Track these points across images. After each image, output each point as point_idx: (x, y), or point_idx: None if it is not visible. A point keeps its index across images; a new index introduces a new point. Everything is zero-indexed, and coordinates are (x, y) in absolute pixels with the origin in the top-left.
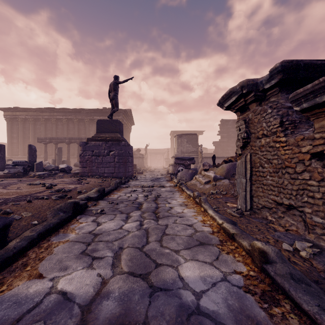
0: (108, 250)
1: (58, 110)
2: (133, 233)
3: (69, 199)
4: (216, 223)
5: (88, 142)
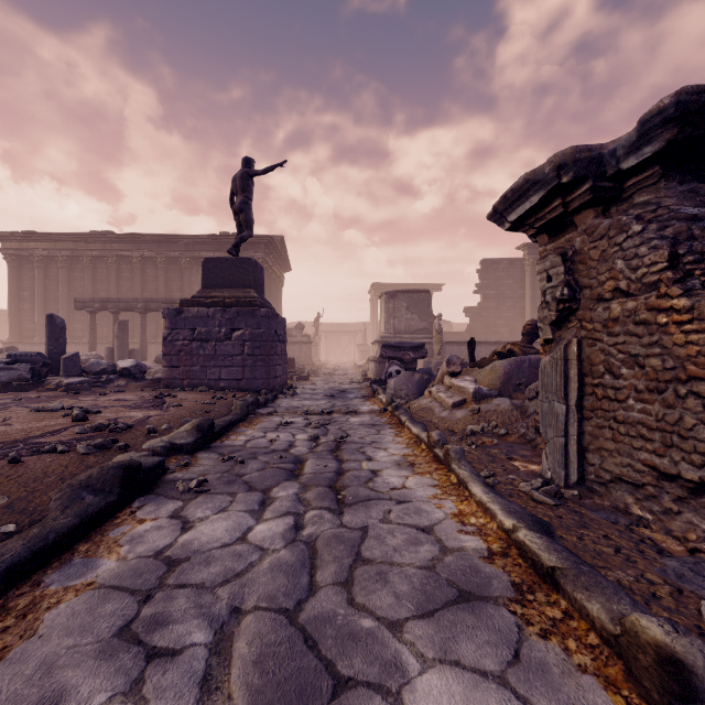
0: (198, 621)
1: (122, 238)
2: (274, 556)
3: (121, 451)
4: (496, 524)
5: (183, 310)
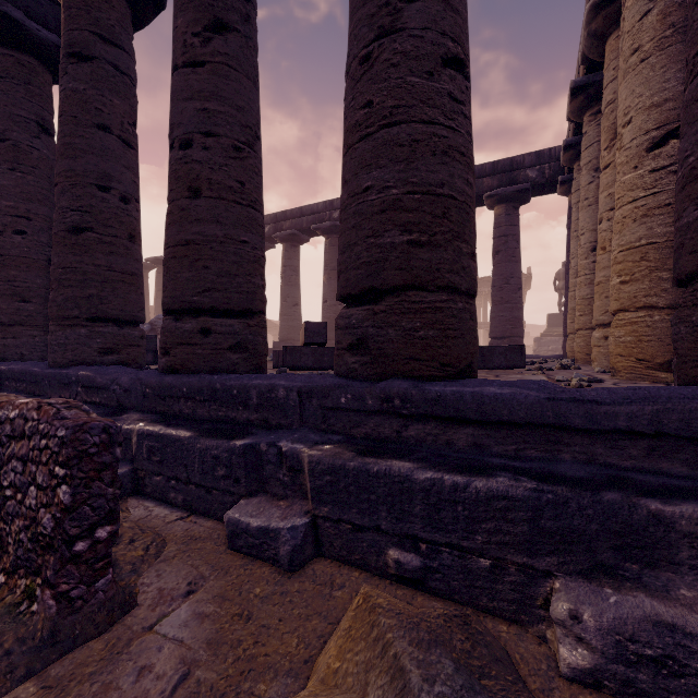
0: None
1: None
2: None
3: None
4: None
5: (542, 338)
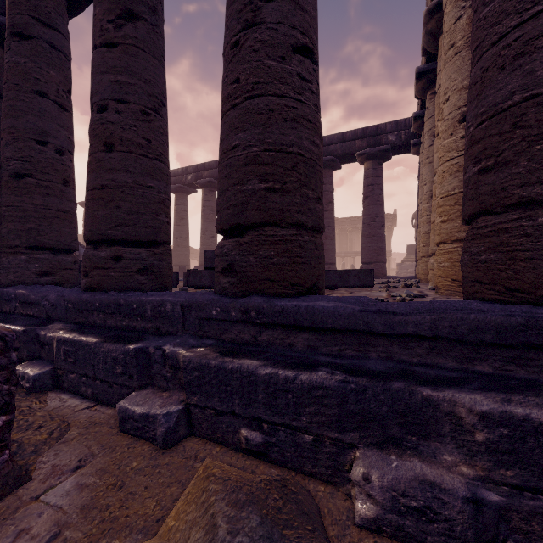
0: None
1: None
2: None
3: None
4: None
5: (403, 263)
